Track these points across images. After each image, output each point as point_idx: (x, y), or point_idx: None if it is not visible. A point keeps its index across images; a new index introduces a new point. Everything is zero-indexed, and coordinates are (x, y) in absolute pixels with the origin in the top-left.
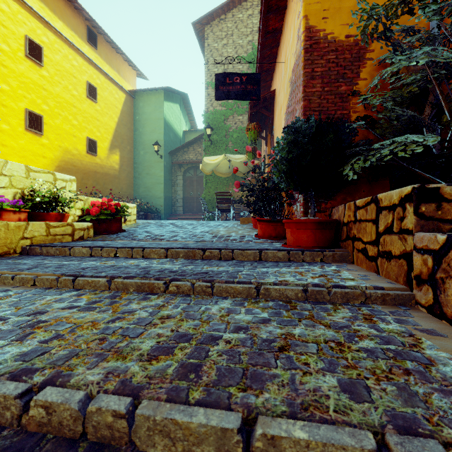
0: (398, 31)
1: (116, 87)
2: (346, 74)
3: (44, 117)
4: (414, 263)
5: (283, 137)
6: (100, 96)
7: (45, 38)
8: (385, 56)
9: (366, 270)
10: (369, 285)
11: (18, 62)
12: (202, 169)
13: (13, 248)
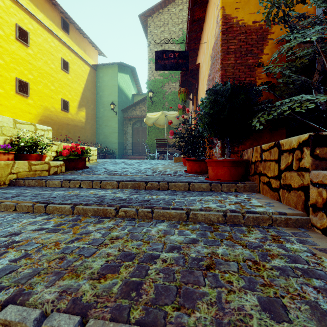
0: (293, 17)
1: (83, 62)
2: (253, 50)
3: (29, 84)
4: (311, 194)
5: (206, 97)
6: (71, 68)
7: (30, 26)
8: (282, 37)
9: (270, 198)
10: (274, 211)
11: (10, 43)
12: (145, 122)
13: (3, 181)
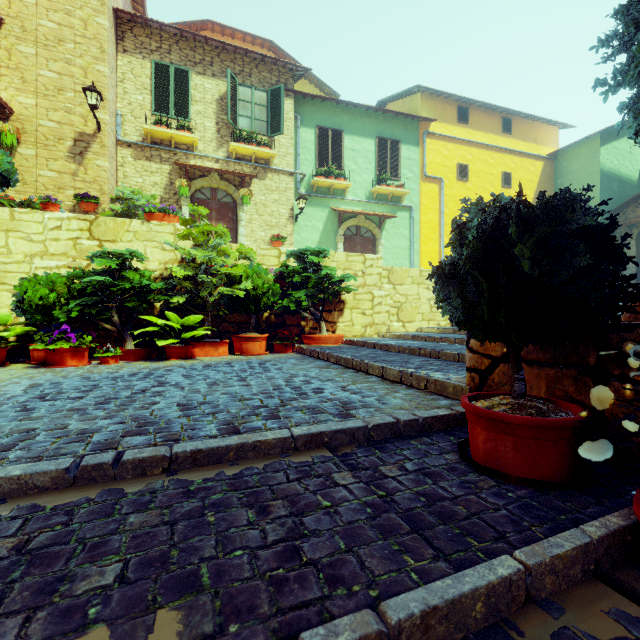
0: None
1: (532, 159)
2: None
3: None
4: None
5: None
6: (514, 179)
7: (469, 156)
8: None
9: None
10: None
11: (453, 187)
12: None
13: None
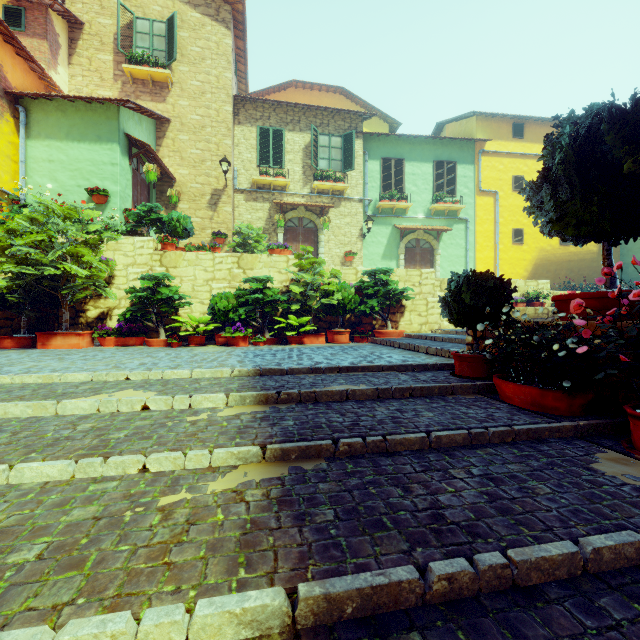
0: None
1: None
2: None
3: (524, 229)
4: None
5: None
6: None
7: (525, 167)
8: None
9: None
10: None
11: (508, 198)
12: None
13: (521, 319)
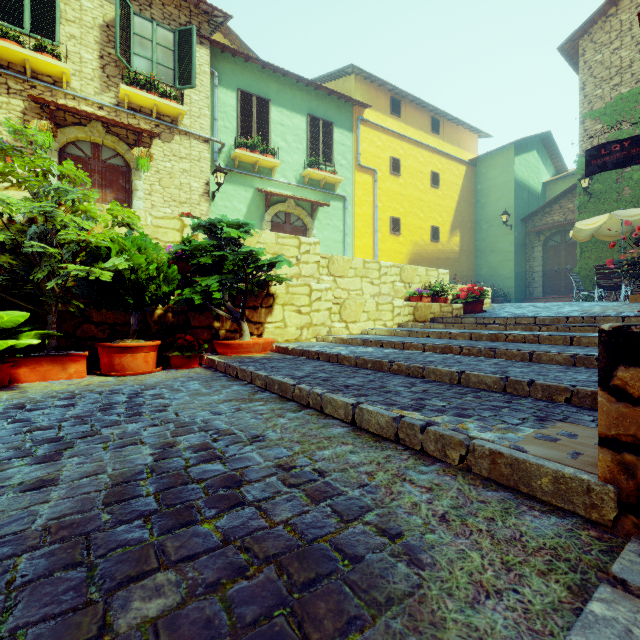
0: None
1: (456, 162)
2: None
3: (400, 219)
4: None
5: None
6: (442, 180)
7: (401, 150)
8: None
9: None
10: None
11: (386, 181)
12: (573, 236)
13: (427, 319)
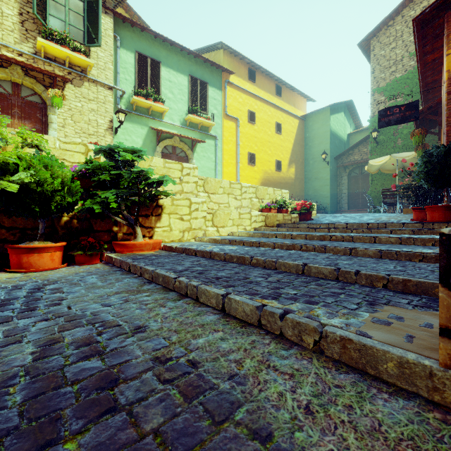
0: None
1: (293, 117)
2: None
3: (255, 154)
4: None
5: (420, 160)
6: (283, 128)
7: (256, 106)
8: None
9: None
10: None
11: (245, 127)
12: (367, 169)
13: (274, 224)
